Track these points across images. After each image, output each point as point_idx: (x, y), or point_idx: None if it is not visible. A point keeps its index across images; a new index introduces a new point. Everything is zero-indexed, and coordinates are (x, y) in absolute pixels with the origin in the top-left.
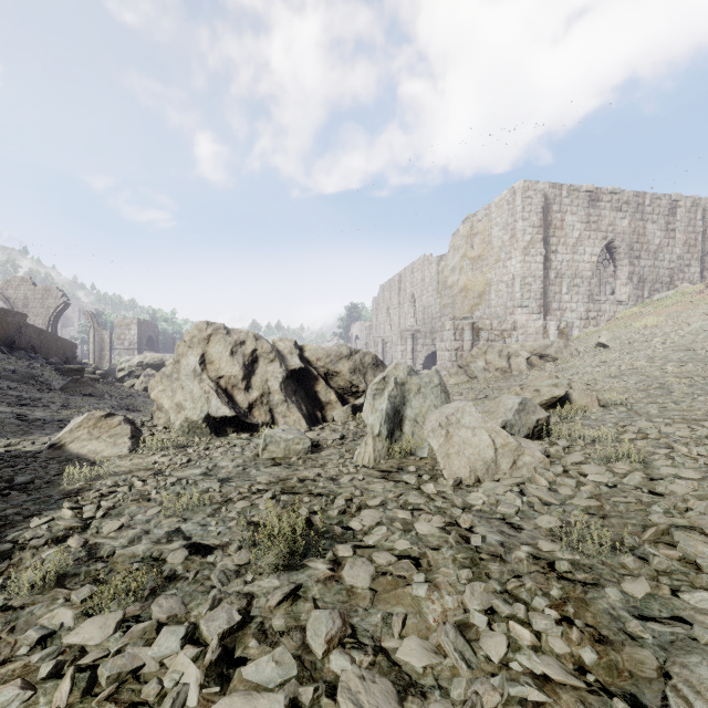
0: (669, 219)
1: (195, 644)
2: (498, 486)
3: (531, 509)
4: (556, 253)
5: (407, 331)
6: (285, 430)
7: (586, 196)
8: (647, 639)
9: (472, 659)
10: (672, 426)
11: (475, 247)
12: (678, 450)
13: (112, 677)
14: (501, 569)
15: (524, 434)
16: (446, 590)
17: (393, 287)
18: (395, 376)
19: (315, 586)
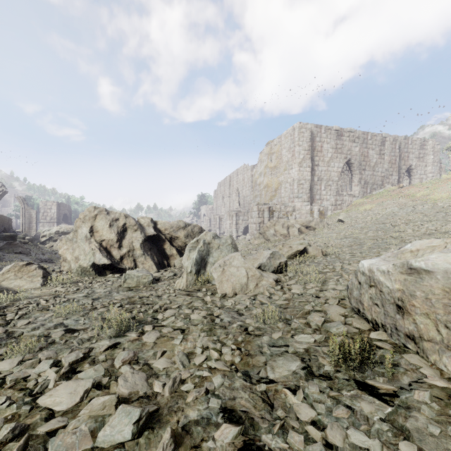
0: (381, 148)
1: (57, 367)
2: (244, 296)
3: (254, 306)
4: (318, 166)
5: (233, 211)
6: (139, 271)
7: (335, 133)
8: (268, 353)
9: (187, 364)
10: (351, 265)
11: (272, 161)
12: (344, 277)
13: (13, 380)
14: (222, 331)
15: (272, 270)
16: (190, 341)
17: (226, 183)
18: (204, 239)
19: (127, 343)
